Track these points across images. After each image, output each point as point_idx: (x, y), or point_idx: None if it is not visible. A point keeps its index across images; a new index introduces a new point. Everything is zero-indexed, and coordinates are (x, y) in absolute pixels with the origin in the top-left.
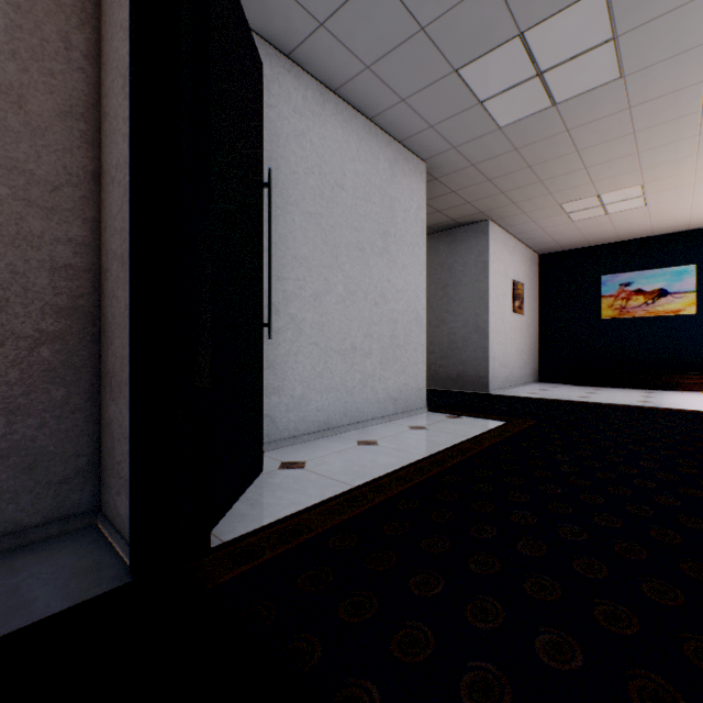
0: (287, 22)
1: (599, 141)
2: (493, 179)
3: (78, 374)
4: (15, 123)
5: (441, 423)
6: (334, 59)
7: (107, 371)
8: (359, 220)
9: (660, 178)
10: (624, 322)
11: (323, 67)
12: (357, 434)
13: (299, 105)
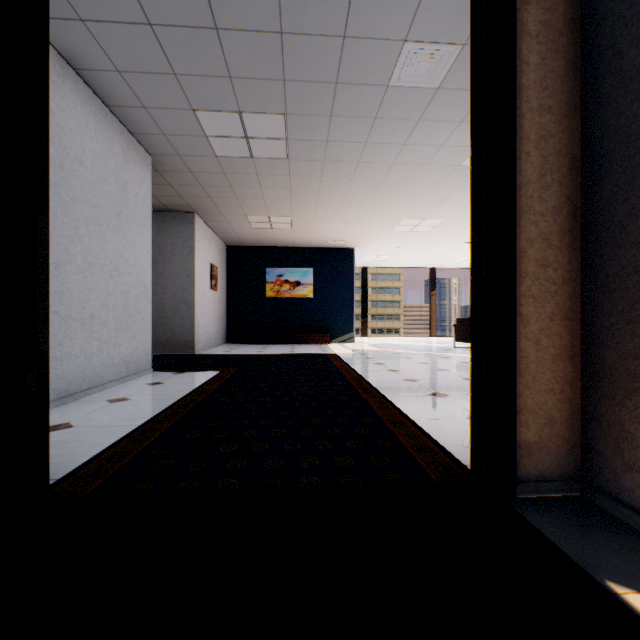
0: None
1: (273, 186)
2: (205, 186)
3: None
4: None
5: (172, 378)
6: (86, 48)
7: None
8: (97, 197)
9: (300, 216)
10: (280, 300)
11: (70, 47)
12: (101, 396)
13: None
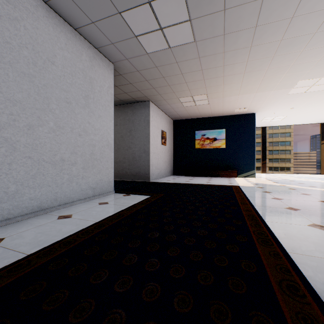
0: None
1: (190, 70)
2: (149, 80)
3: None
4: None
5: (118, 199)
6: None
7: None
8: (67, 85)
9: (213, 92)
10: (203, 150)
11: None
12: (62, 211)
13: None
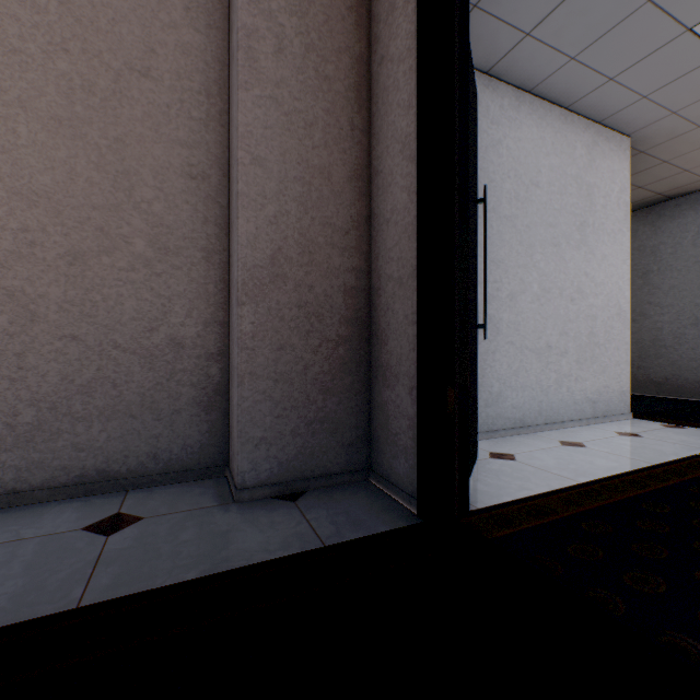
0: (491, 44)
1: None
2: None
3: (357, 367)
4: (326, 192)
5: (657, 432)
6: (535, 62)
7: (378, 365)
8: (554, 215)
9: None
10: None
11: (521, 72)
12: (555, 434)
13: (495, 116)
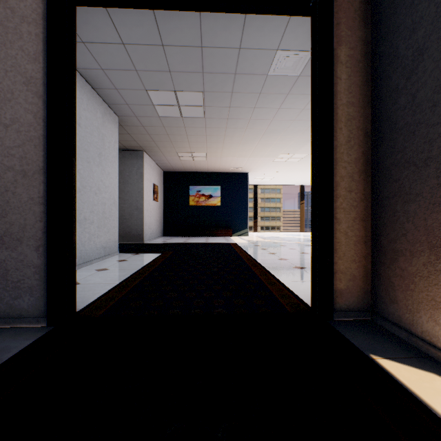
0: None
1: (195, 134)
2: (151, 134)
3: None
4: None
5: (132, 257)
6: (84, 57)
7: None
8: (88, 145)
9: (212, 152)
10: (198, 207)
11: None
12: (91, 267)
13: None
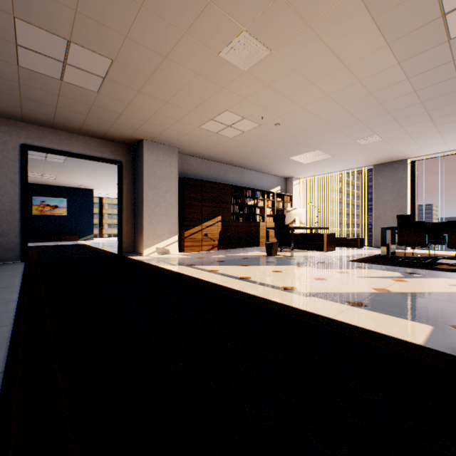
0: None
1: (52, 167)
2: None
3: None
4: None
5: None
6: None
7: None
8: None
9: (63, 176)
10: (43, 216)
11: None
12: None
13: None
